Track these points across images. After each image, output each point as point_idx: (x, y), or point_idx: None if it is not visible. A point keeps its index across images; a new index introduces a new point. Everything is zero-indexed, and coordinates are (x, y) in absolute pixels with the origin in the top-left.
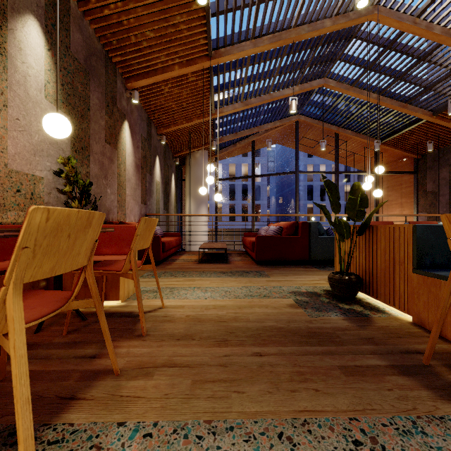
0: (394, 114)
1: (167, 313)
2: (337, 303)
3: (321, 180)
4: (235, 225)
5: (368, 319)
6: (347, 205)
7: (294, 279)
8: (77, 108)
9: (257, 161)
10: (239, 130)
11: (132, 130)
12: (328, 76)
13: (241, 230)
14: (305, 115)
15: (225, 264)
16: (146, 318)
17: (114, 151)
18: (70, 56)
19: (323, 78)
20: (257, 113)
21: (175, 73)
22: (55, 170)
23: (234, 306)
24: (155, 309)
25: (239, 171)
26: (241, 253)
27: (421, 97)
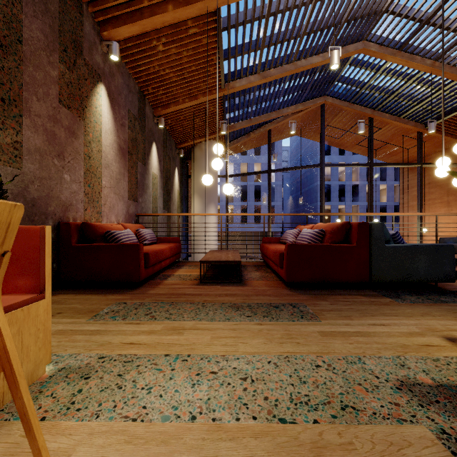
0: (451, 88)
1: None
2: None
3: (340, 180)
4: (251, 227)
5: None
6: None
7: (372, 329)
8: None
9: (275, 151)
10: (254, 116)
11: (112, 100)
12: (367, 39)
13: (253, 233)
14: (333, 97)
15: (239, 286)
16: None
17: (78, 121)
18: None
19: (361, 41)
20: (276, 93)
21: (168, 17)
22: None
23: None
24: None
25: (251, 171)
26: (259, 265)
27: None
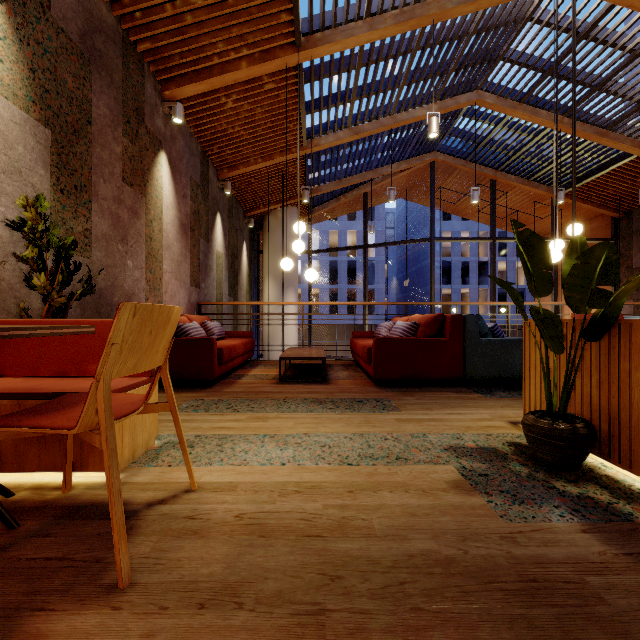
0: (586, 147)
1: (197, 508)
2: (549, 478)
3: (463, 255)
4: (339, 319)
5: (639, 531)
6: (567, 279)
7: (446, 417)
8: (64, 117)
9: (372, 222)
10: (345, 176)
11: (173, 168)
12: (483, 88)
13: (346, 326)
14: (445, 153)
15: (323, 385)
16: (148, 524)
17: (140, 199)
18: (49, 23)
19: (475, 91)
20: (372, 149)
21: (241, 74)
22: (15, 220)
23: (339, 485)
24: (175, 495)
25: (343, 241)
26: (348, 364)
27: (631, 118)
